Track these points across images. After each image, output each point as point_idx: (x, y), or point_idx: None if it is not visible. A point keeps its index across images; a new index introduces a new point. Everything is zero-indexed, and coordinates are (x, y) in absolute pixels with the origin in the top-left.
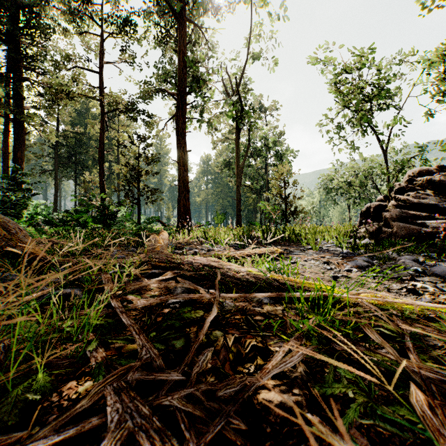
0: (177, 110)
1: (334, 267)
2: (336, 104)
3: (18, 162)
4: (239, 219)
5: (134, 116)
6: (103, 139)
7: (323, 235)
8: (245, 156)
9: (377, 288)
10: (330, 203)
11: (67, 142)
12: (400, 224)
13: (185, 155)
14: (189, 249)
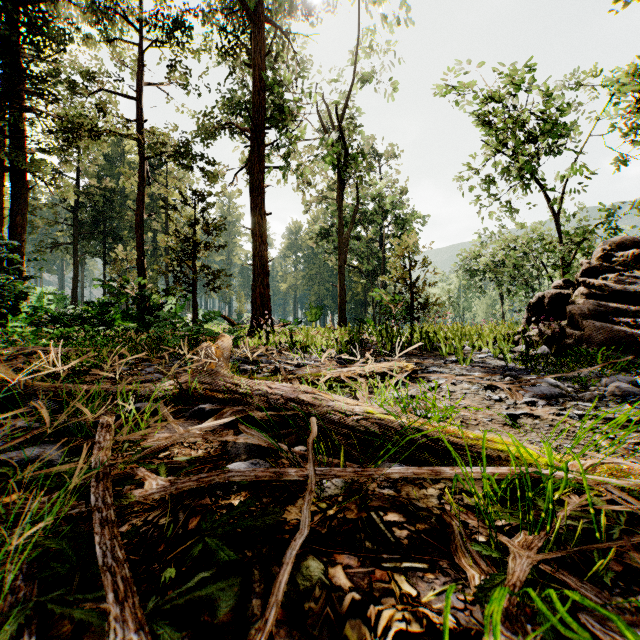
0: (251, 153)
1: (505, 397)
2: (485, 146)
3: (17, 230)
4: (343, 314)
5: (188, 162)
6: (142, 197)
7: (471, 340)
8: (352, 222)
9: (612, 448)
10: (474, 292)
11: (92, 202)
12: (596, 323)
13: (263, 219)
14: (266, 363)
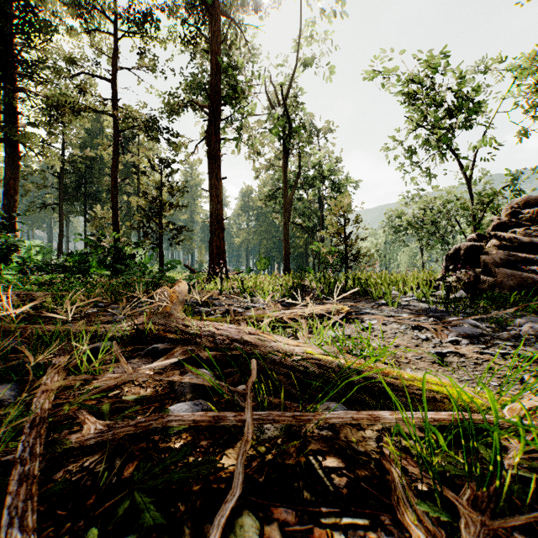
0: (209, 126)
1: (431, 336)
2: (408, 121)
3: (10, 192)
4: (287, 264)
5: (155, 135)
6: (117, 164)
7: (397, 286)
8: (295, 185)
9: None
10: (398, 245)
11: (75, 169)
12: (507, 270)
13: (219, 182)
14: (219, 306)
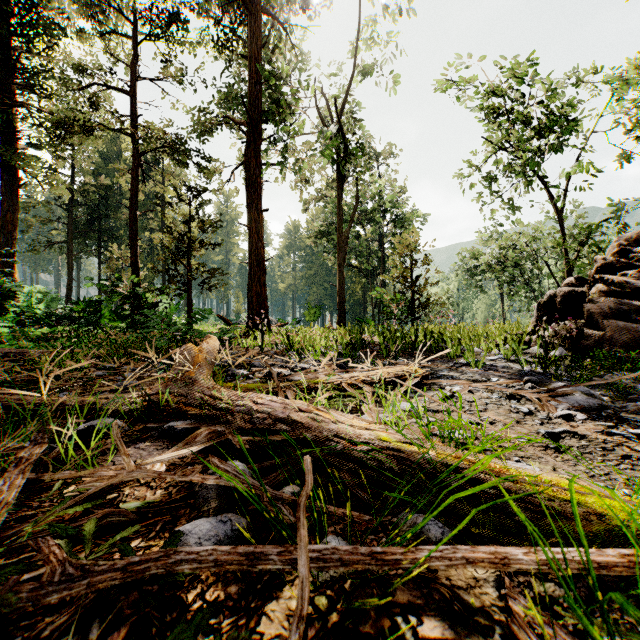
0: (247, 147)
1: (535, 409)
2: (487, 142)
3: (8, 228)
4: (342, 314)
5: (183, 158)
6: (136, 194)
7: (478, 341)
8: (351, 219)
9: None
10: (473, 292)
11: (87, 200)
12: (618, 322)
13: (260, 215)
14: (260, 367)
